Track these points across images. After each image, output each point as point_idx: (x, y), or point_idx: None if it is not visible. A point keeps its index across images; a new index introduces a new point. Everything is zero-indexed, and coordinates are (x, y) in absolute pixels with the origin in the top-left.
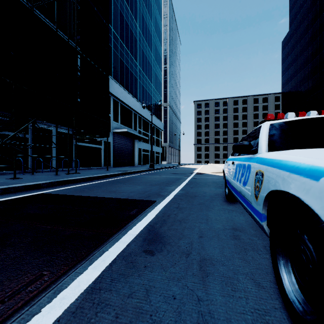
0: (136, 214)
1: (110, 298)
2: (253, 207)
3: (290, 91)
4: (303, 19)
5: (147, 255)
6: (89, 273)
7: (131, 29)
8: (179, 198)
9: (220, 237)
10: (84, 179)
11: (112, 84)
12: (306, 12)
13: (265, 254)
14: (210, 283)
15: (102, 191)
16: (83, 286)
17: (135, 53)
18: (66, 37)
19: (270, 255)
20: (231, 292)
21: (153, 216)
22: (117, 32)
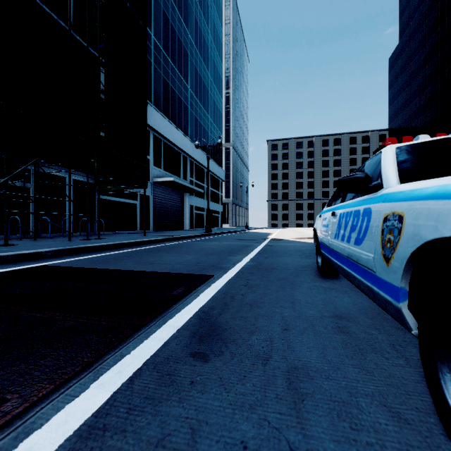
0: (182, 294)
1: (120, 450)
2: (378, 278)
3: (401, 126)
4: (418, 27)
5: (195, 361)
6: (90, 396)
7: (179, 37)
8: (249, 272)
9: (318, 329)
10: (110, 246)
11: (152, 113)
12: (422, 17)
13: (396, 358)
14: (309, 415)
15: (133, 262)
16: (73, 423)
17: (185, 71)
18: (85, 44)
19: (405, 361)
20: (351, 432)
21: (208, 298)
22: (159, 40)
